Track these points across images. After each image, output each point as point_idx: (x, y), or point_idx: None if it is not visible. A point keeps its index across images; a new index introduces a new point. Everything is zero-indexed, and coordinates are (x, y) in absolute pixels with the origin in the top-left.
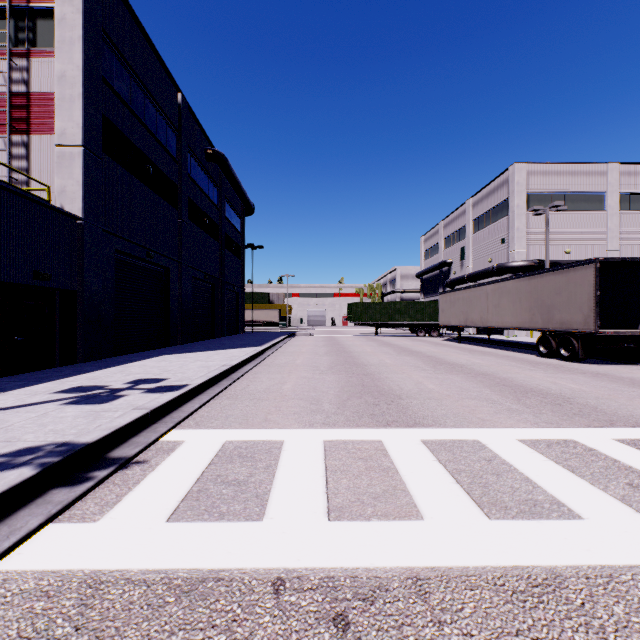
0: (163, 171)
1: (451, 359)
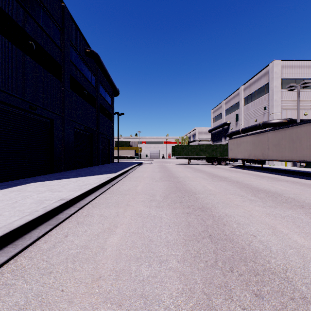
0: (47, 51)
1: (258, 185)
